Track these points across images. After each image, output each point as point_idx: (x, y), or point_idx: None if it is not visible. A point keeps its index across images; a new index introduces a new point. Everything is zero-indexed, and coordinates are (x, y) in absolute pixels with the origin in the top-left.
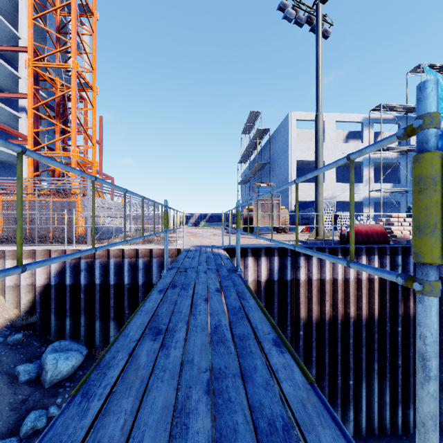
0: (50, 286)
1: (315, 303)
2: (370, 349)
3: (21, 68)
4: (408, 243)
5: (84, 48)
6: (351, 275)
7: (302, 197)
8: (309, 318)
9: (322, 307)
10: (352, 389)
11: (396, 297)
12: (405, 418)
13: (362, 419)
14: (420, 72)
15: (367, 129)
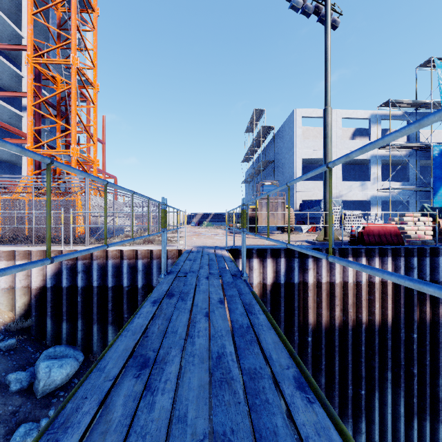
0: (46, 288)
1: (325, 308)
2: (383, 357)
3: (23, 67)
4: (423, 244)
5: (85, 44)
6: (363, 278)
7: (307, 196)
8: (317, 323)
9: (332, 312)
10: (364, 399)
11: (411, 301)
12: (420, 431)
13: (374, 432)
14: (430, 66)
15: (374, 125)
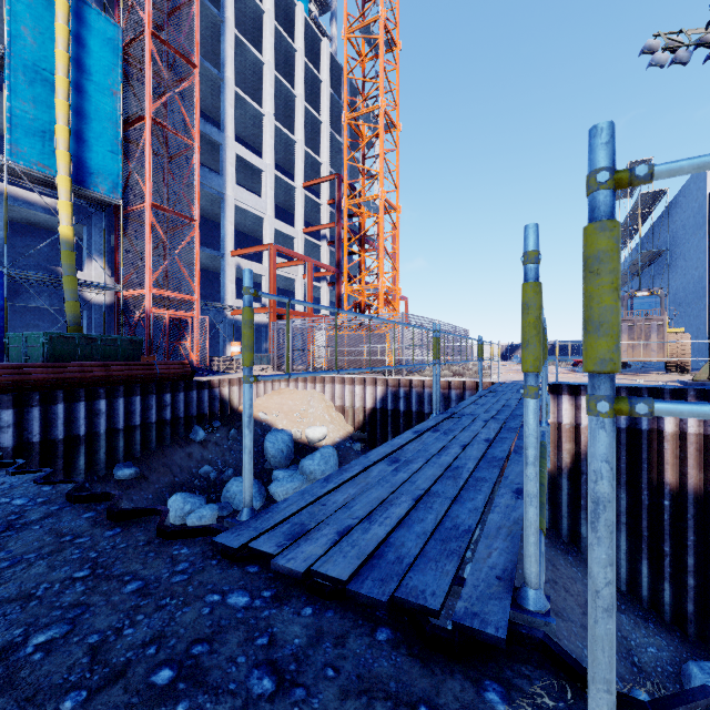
0: (376, 409)
1: (693, 466)
2: None
3: (322, 194)
4: None
5: (389, 171)
6: None
7: None
8: (681, 485)
9: (707, 474)
10: None
11: None
12: None
13: None
14: None
15: None
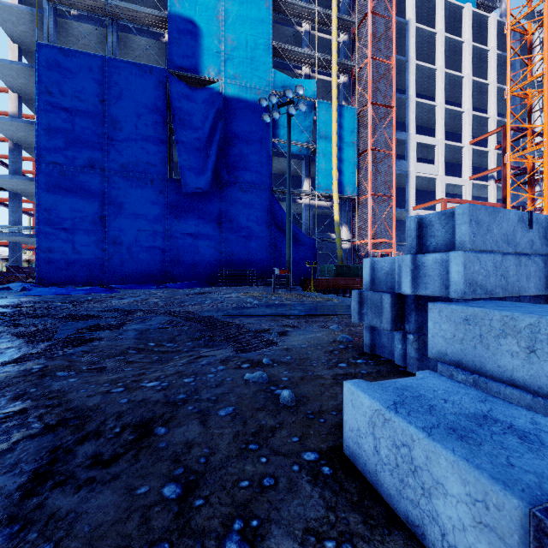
0: None
1: None
2: None
3: (489, 142)
4: None
5: None
6: None
7: None
8: None
9: None
10: None
11: None
12: None
13: None
14: None
15: None
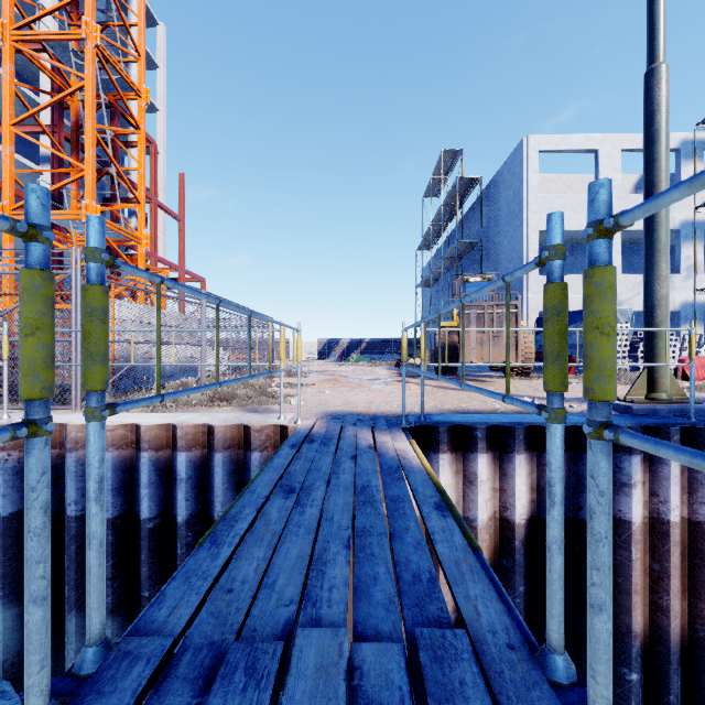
0: None
1: (678, 592)
2: None
3: (43, 88)
4: None
5: (117, 7)
6: None
7: None
8: (655, 631)
9: (698, 604)
10: None
11: None
12: None
13: None
14: None
15: (689, 162)
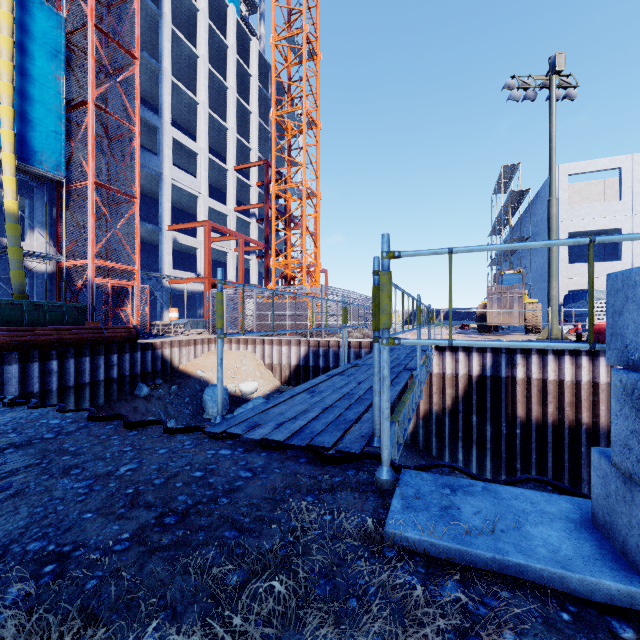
0: (300, 366)
1: (535, 403)
2: None
3: (252, 177)
4: None
5: (311, 162)
6: (583, 377)
7: (577, 284)
8: (528, 418)
9: (545, 409)
10: None
11: None
12: None
13: None
14: None
15: None
